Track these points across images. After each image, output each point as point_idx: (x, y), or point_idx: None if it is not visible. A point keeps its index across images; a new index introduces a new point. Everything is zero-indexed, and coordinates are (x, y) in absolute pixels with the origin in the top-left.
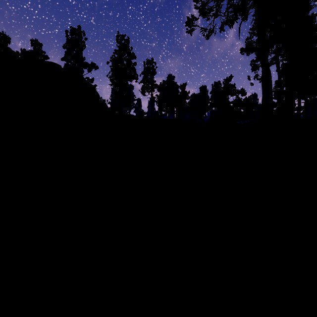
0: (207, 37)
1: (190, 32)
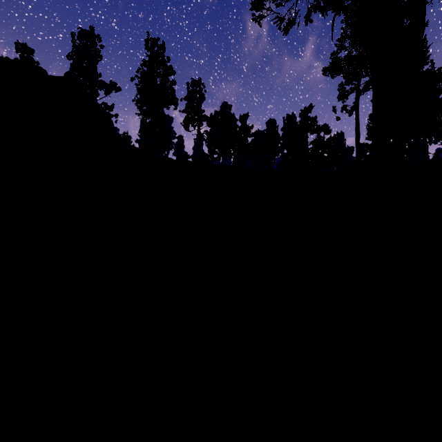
0: (285, 31)
1: (259, 20)
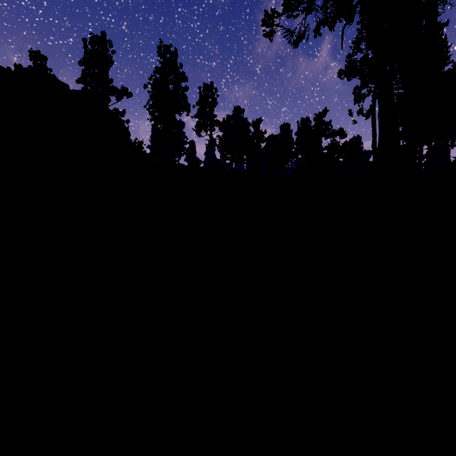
0: (295, 44)
1: (269, 36)
